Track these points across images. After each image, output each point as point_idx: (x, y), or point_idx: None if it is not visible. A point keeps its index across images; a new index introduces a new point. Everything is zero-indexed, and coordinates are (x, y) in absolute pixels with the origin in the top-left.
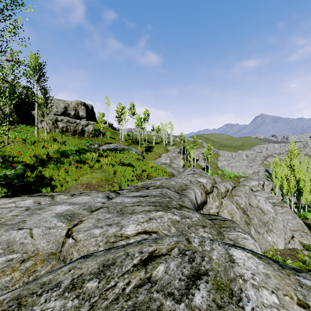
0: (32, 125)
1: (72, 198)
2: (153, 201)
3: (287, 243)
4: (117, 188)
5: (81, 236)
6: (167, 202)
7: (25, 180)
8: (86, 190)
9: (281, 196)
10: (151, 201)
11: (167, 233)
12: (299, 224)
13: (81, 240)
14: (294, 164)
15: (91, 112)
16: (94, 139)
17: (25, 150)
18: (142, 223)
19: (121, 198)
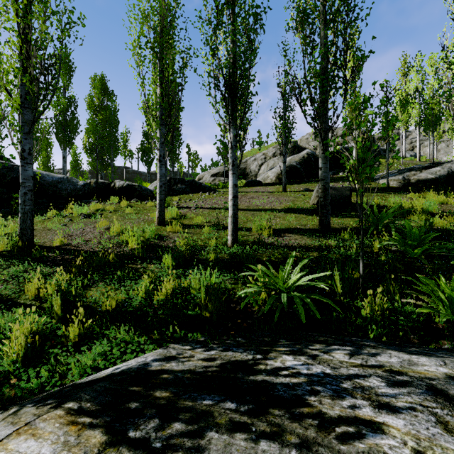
0: None
1: None
2: None
3: None
4: None
5: None
6: None
7: None
8: None
9: None
10: None
11: None
12: None
13: None
14: None
15: None
16: None
17: None
18: None
19: None
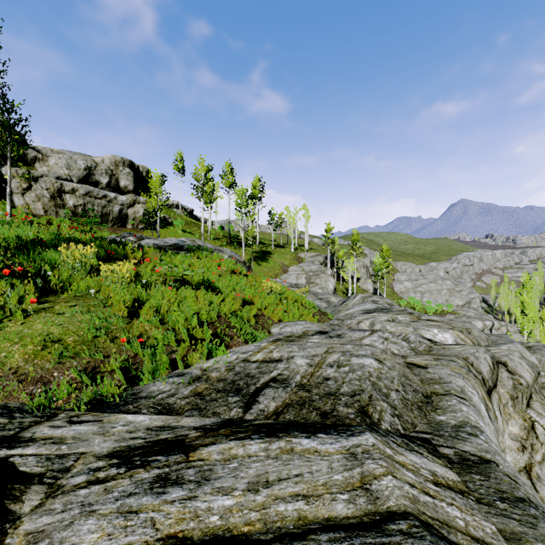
0: (2, 198)
1: None
2: None
3: None
4: (115, 388)
5: None
6: None
7: None
8: None
9: None
10: None
11: None
12: None
13: None
14: None
15: (147, 182)
16: (147, 233)
17: None
18: None
19: None
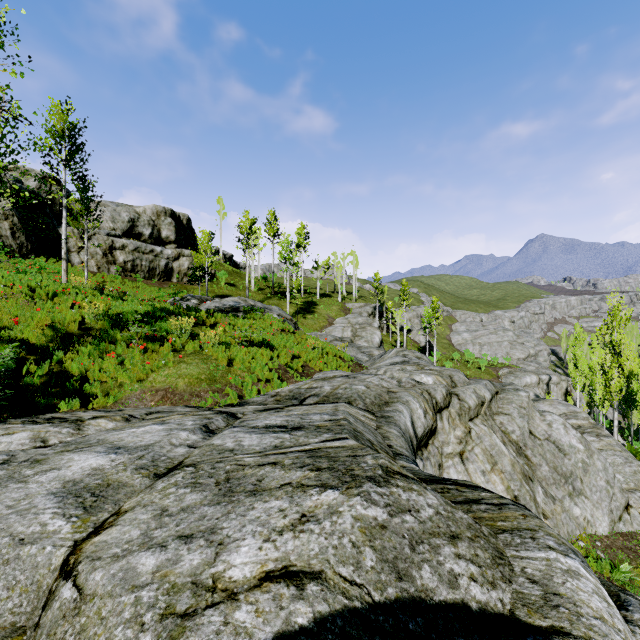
0: (59, 257)
1: (122, 431)
2: (314, 448)
3: (617, 521)
4: (233, 400)
5: (98, 580)
6: (351, 457)
7: (22, 382)
8: (163, 404)
9: (586, 406)
10: (309, 450)
11: (352, 575)
12: (638, 475)
13: (96, 596)
14: (619, 341)
15: (187, 230)
16: (192, 286)
17: (30, 314)
18: (280, 536)
19: (236, 433)
